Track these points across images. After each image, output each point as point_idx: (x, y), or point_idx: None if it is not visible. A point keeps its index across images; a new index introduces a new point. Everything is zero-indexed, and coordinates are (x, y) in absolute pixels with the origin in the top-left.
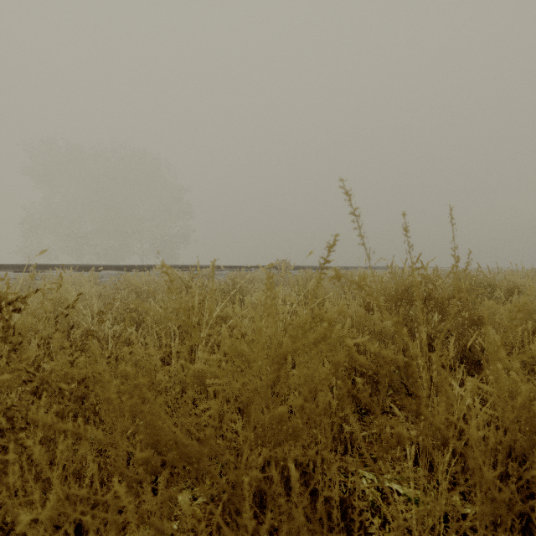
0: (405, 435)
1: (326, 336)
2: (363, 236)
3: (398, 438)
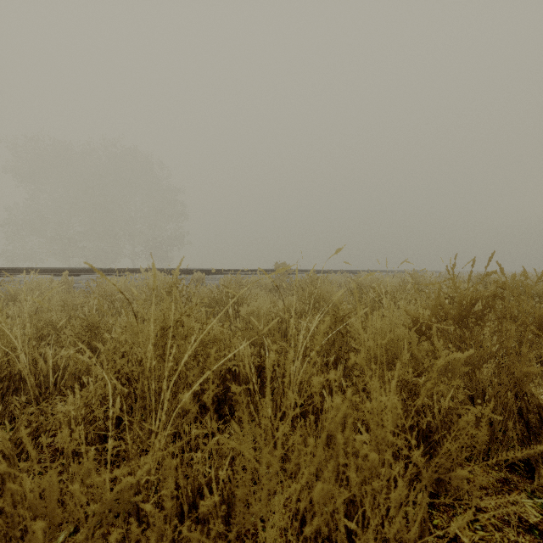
0: None
1: None
2: None
3: None
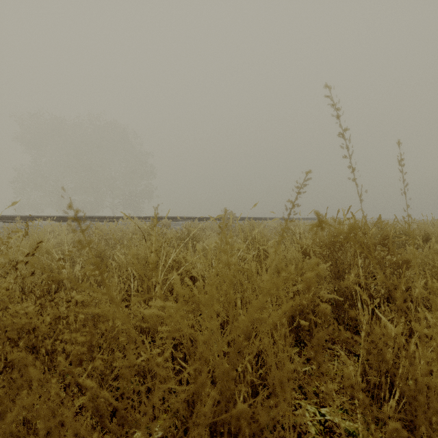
0: (405, 435)
1: (304, 306)
2: (354, 168)
3: (394, 437)
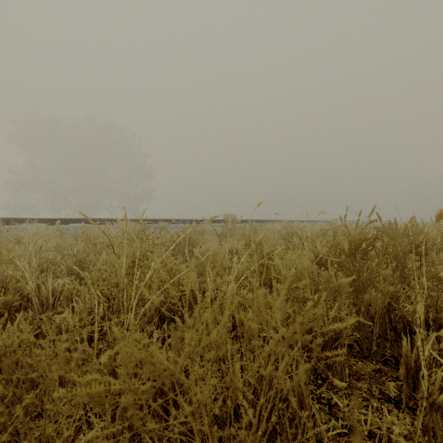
0: None
1: None
2: None
3: None
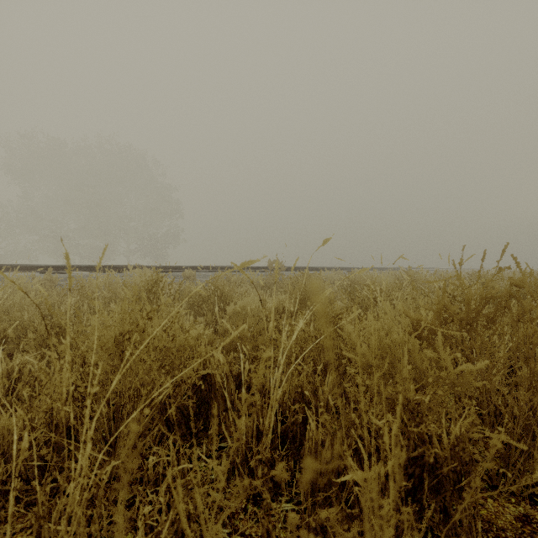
0: None
1: None
2: None
3: None
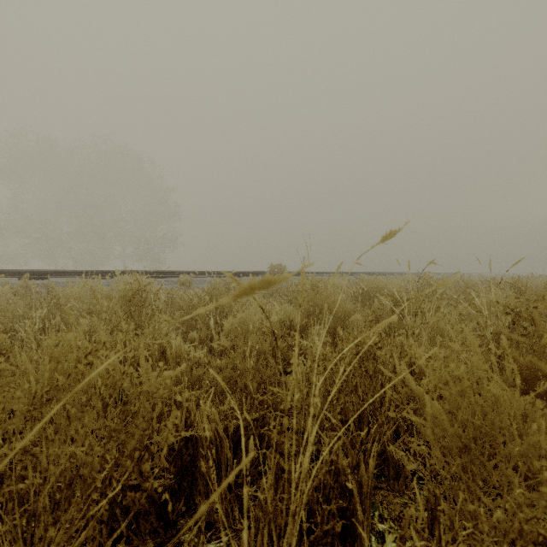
0: None
1: None
2: None
3: None
